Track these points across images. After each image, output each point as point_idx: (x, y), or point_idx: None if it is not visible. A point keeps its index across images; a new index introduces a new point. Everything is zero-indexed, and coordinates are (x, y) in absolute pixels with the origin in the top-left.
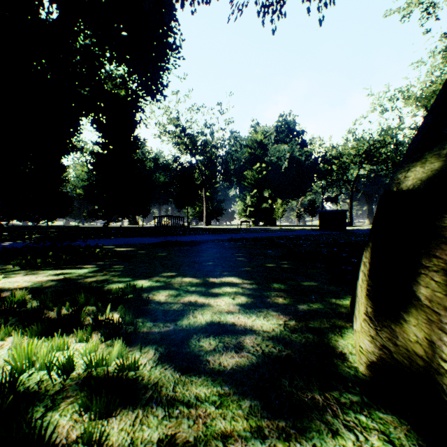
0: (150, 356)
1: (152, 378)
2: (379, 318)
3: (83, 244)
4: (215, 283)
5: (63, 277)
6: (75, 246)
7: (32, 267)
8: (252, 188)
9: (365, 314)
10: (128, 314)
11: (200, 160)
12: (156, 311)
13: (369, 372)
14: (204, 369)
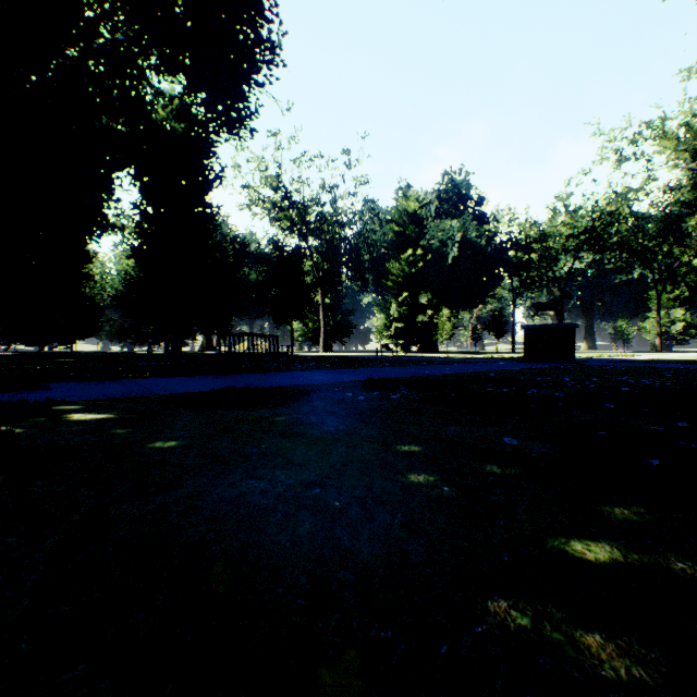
0: None
1: None
2: None
3: (22, 398)
4: None
5: None
6: None
7: None
8: (400, 291)
9: None
10: None
11: (315, 246)
12: None
13: None
14: None
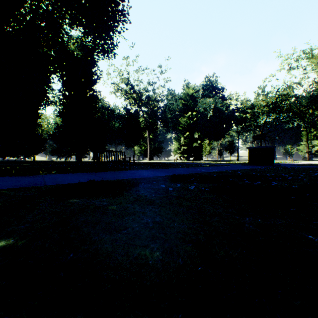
0: None
1: None
2: None
3: None
4: None
5: None
6: None
7: None
8: (185, 132)
9: None
10: None
11: (145, 111)
12: None
13: None
14: None
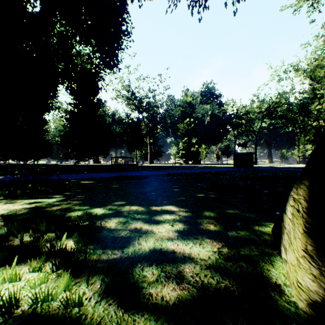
0: (96, 288)
1: (95, 317)
2: (324, 259)
3: (57, 178)
4: (157, 211)
5: (35, 206)
6: (50, 180)
7: (12, 197)
8: (183, 137)
9: (304, 251)
10: (81, 242)
11: (146, 116)
12: (106, 237)
13: (312, 311)
14: (147, 305)
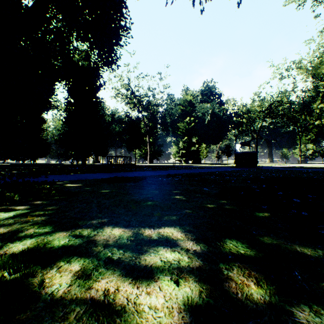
0: None
1: None
2: None
3: (42, 180)
4: (151, 238)
5: None
6: (30, 183)
7: None
8: (183, 136)
9: None
10: None
11: (145, 115)
12: None
13: None
14: None
